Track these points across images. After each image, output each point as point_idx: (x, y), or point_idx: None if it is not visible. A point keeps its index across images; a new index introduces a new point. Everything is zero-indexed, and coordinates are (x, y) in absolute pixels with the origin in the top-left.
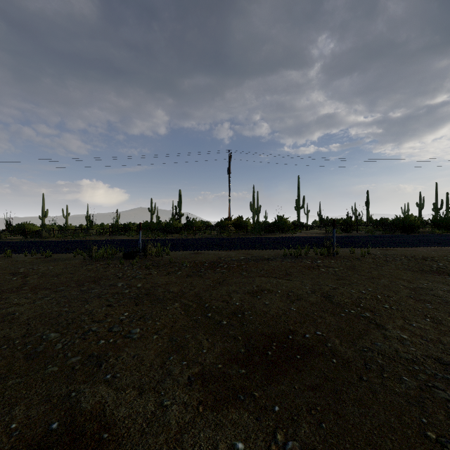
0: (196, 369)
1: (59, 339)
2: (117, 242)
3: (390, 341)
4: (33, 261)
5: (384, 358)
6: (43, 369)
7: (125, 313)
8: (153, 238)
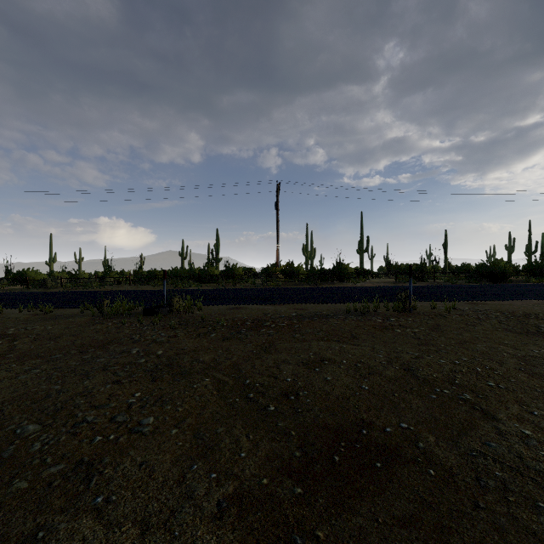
0: (230, 487)
1: (39, 434)
2: (138, 293)
3: (508, 439)
4: (28, 318)
5: (505, 469)
6: (5, 486)
7: (136, 393)
8: (184, 288)
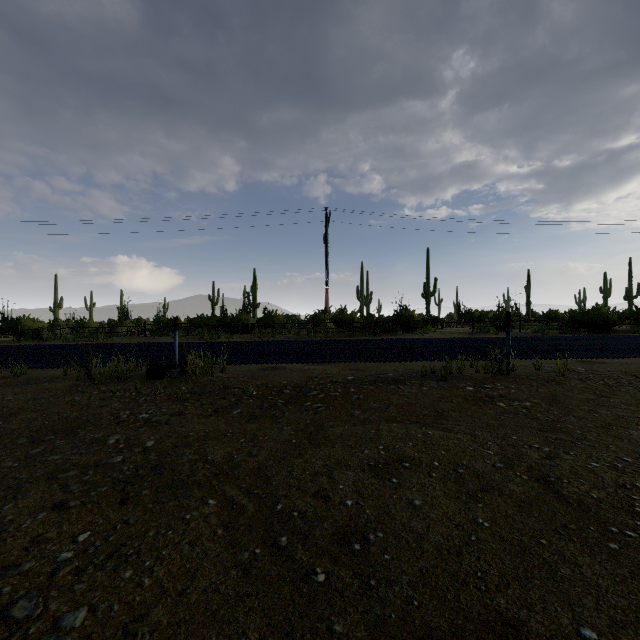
0: None
1: None
2: (151, 347)
3: None
4: None
5: None
6: None
7: (83, 533)
8: (211, 340)
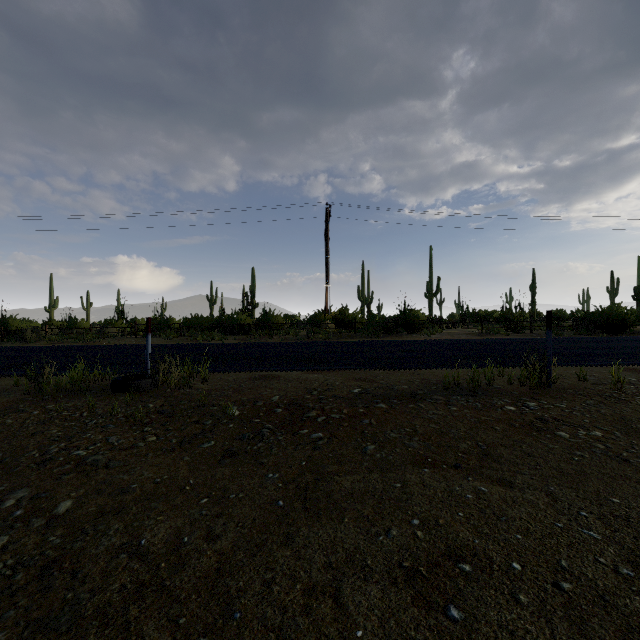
0: None
1: None
2: (136, 350)
3: None
4: None
5: None
6: None
7: None
8: (204, 341)
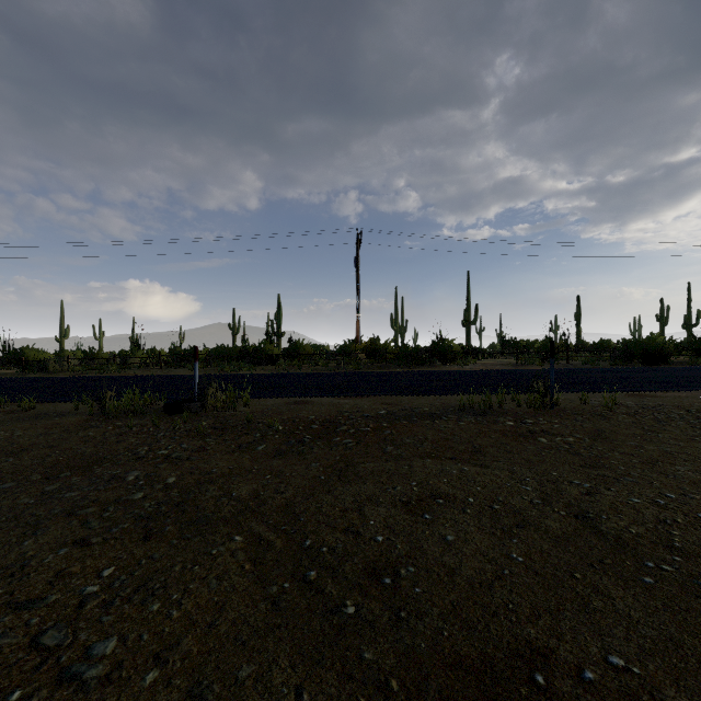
0: None
1: None
2: (167, 380)
3: None
4: None
5: None
6: None
7: (107, 568)
8: (232, 372)
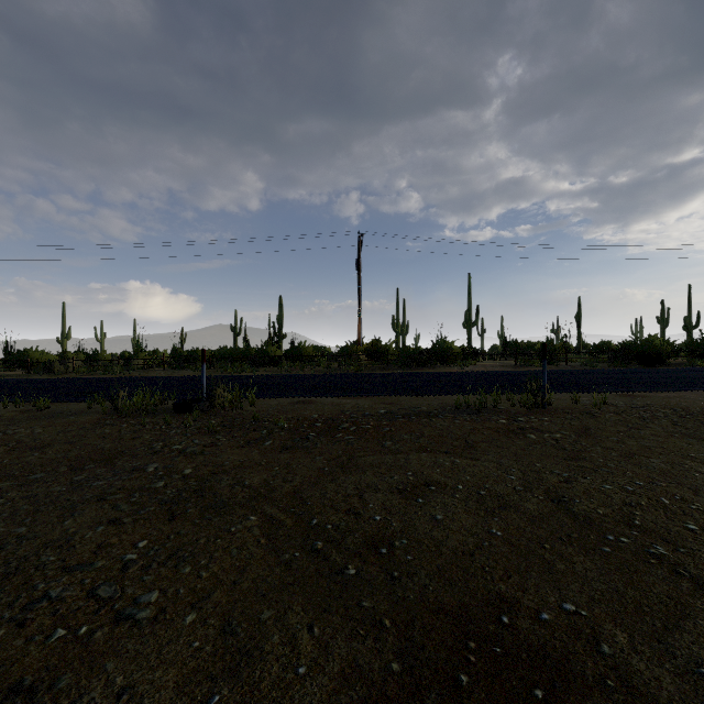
0: None
1: None
2: (172, 381)
3: None
4: (14, 416)
5: None
6: None
7: (141, 541)
8: (235, 373)
